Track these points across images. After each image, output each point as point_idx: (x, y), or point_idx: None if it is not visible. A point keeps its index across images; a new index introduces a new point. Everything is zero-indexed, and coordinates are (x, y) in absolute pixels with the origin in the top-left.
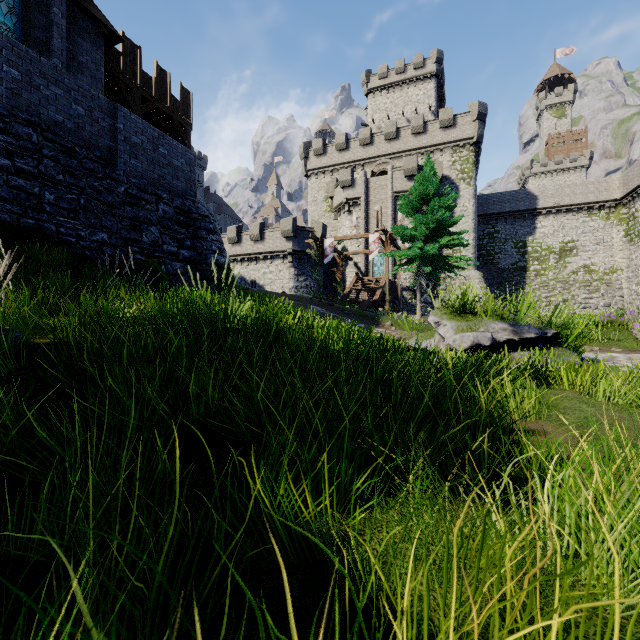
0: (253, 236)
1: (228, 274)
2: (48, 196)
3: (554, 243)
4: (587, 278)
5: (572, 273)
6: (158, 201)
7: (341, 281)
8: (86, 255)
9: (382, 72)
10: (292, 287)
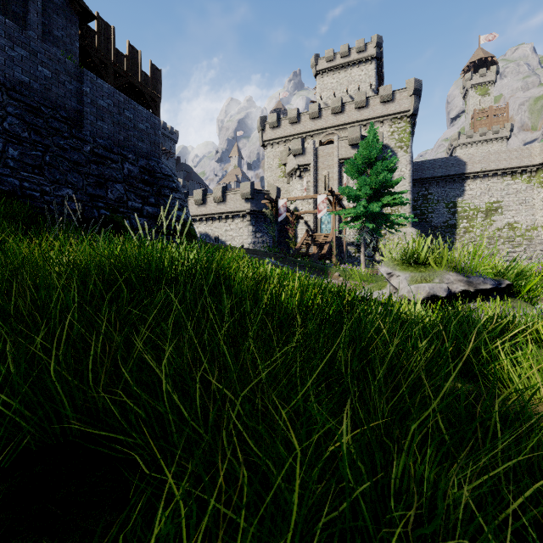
0: (216, 198)
1: (190, 229)
2: (12, 152)
3: (481, 203)
4: (511, 234)
5: (497, 230)
6: (123, 161)
7: (293, 237)
8: (50, 209)
9: (329, 56)
10: (250, 242)
